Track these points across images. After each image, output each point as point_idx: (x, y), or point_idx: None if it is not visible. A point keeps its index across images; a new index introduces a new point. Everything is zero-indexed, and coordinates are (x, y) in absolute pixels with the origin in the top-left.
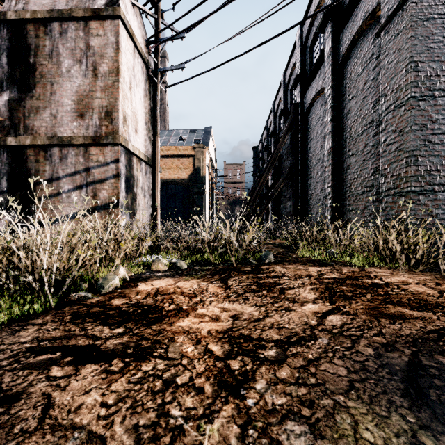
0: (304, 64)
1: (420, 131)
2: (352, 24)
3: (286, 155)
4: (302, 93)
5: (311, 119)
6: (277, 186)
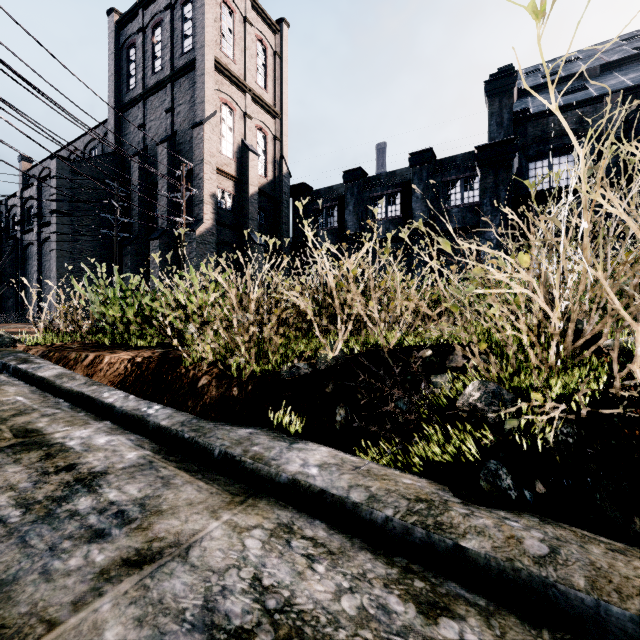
0: (24, 215)
1: (59, 287)
2: (46, 232)
3: (8, 265)
4: (22, 233)
5: (29, 253)
6: (1, 289)
